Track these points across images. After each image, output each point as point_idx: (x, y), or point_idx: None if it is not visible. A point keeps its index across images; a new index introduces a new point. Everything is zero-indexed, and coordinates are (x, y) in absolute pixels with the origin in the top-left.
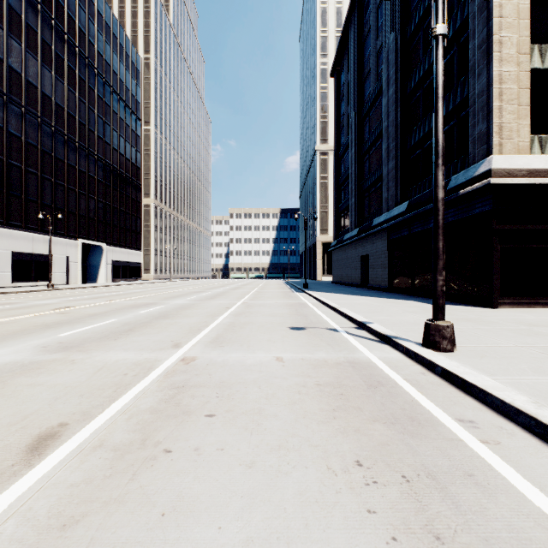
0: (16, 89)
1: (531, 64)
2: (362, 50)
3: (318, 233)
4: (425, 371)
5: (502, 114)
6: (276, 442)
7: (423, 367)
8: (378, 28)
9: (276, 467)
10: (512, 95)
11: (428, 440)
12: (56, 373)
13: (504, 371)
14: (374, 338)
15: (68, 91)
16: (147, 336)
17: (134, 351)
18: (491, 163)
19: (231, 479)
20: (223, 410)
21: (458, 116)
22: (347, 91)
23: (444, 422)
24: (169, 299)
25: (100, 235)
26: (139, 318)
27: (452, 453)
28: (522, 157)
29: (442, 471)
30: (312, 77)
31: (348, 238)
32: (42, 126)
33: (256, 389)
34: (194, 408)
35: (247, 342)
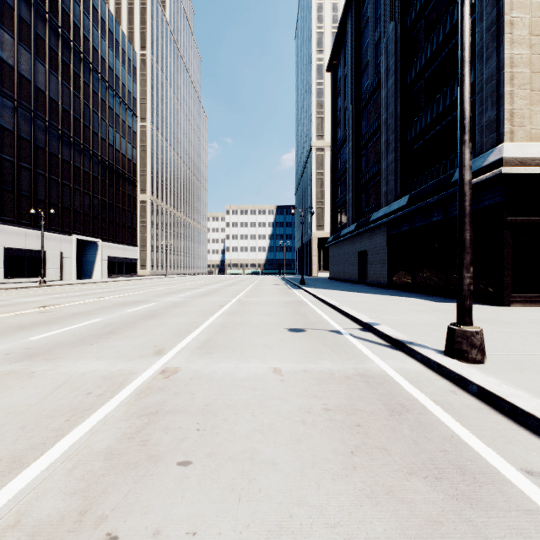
0: (8, 82)
1: None
2: (359, 42)
3: (314, 229)
4: (455, 388)
5: (513, 99)
6: (276, 517)
7: (451, 383)
8: (376, 20)
9: None
10: (524, 79)
11: (497, 513)
12: (4, 392)
13: None
14: (383, 343)
15: (62, 85)
16: (128, 339)
17: (108, 360)
18: (502, 152)
19: None
20: (202, 453)
21: None
22: (343, 85)
23: (508, 476)
24: (161, 296)
25: (95, 231)
26: (124, 317)
27: None
28: (535, 145)
29: None
30: (308, 73)
31: (345, 234)
32: (35, 120)
33: (248, 416)
34: (165, 449)
35: (239, 348)
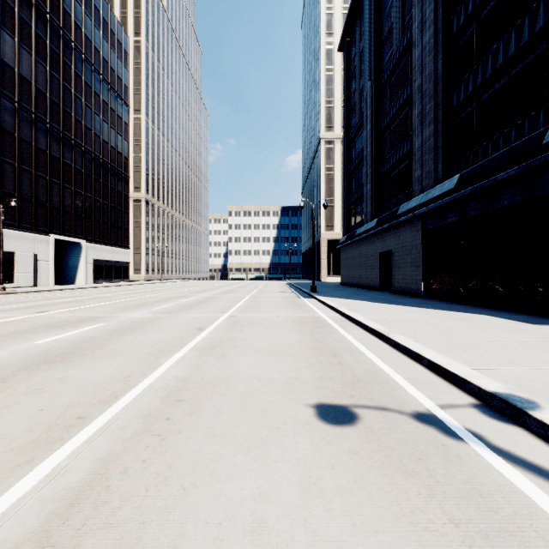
0: None
1: None
2: (380, 6)
3: (322, 229)
4: None
5: None
6: None
7: None
8: None
9: None
10: None
11: None
12: None
13: None
14: None
15: (36, 62)
16: None
17: None
18: None
19: None
20: None
21: None
22: (359, 62)
23: None
24: (128, 309)
25: (78, 231)
26: (8, 360)
27: None
28: None
29: None
30: (317, 60)
31: (362, 232)
32: (1, 100)
33: None
34: None
35: None
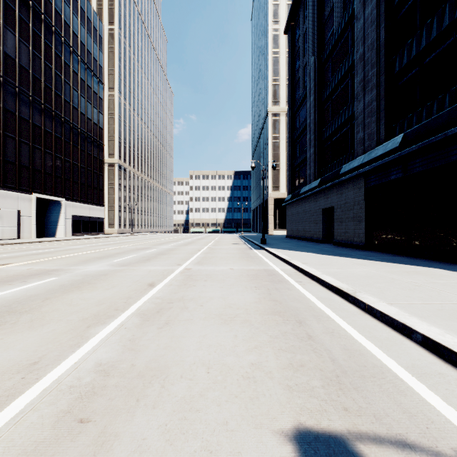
0: None
1: None
2: None
3: (270, 190)
4: None
5: None
6: None
7: None
8: None
9: None
10: None
11: None
12: None
13: None
14: None
15: (19, 43)
16: None
17: None
18: None
19: None
20: None
21: None
22: (303, 42)
23: None
24: (89, 261)
25: (58, 191)
26: None
27: None
28: None
29: None
30: (265, 44)
31: (306, 191)
32: None
33: None
34: None
35: None
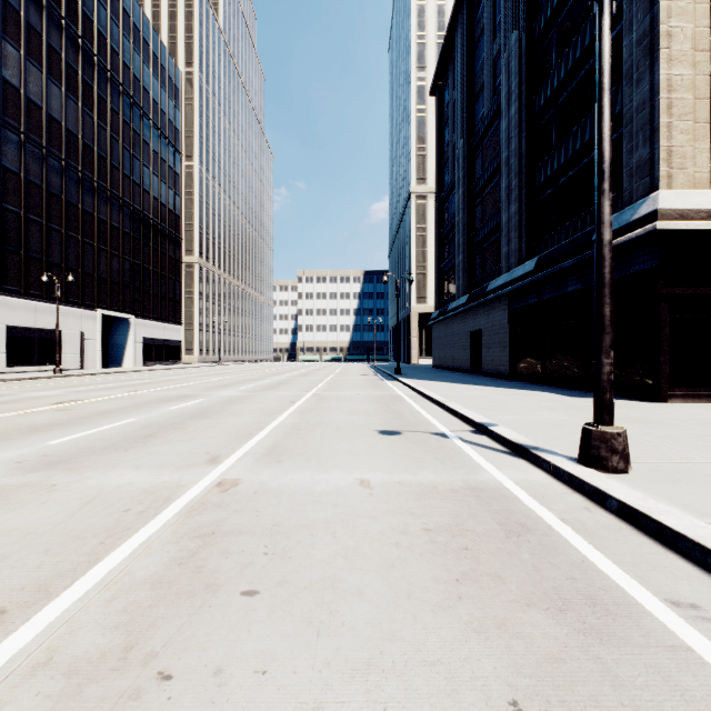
0: (13, 110)
1: (710, 66)
2: (473, 57)
3: (413, 301)
4: (590, 504)
5: (671, 134)
6: (363, 654)
7: (585, 498)
8: (494, 28)
9: None
10: (685, 108)
11: (632, 649)
12: (19, 509)
13: None
14: (501, 448)
15: (83, 113)
16: (174, 444)
17: (148, 469)
18: (656, 202)
19: None
20: (272, 581)
21: None
22: (452, 113)
23: (649, 608)
24: (213, 389)
25: (126, 305)
26: (167, 416)
27: (684, 681)
28: (700, 193)
29: None
30: (406, 97)
31: (453, 308)
32: (48, 159)
33: (328, 538)
34: (225, 576)
35: (316, 455)
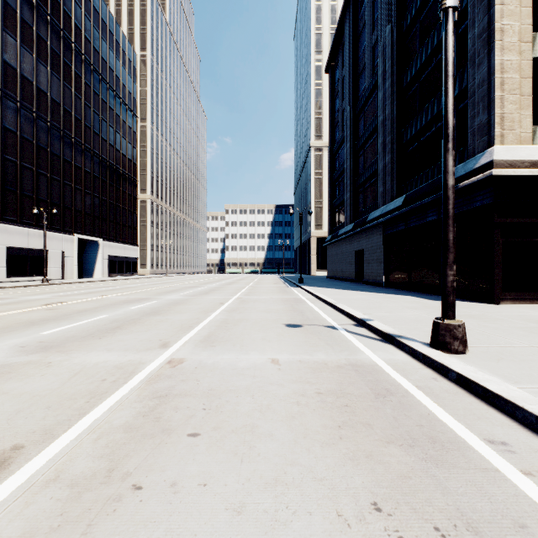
0: (11, 84)
1: (533, 53)
2: (357, 45)
3: (312, 228)
4: (437, 375)
5: (503, 104)
6: (272, 473)
7: (434, 371)
8: (373, 23)
9: (272, 512)
10: (514, 85)
11: (458, 471)
12: (26, 379)
13: (528, 377)
14: (375, 337)
15: (63, 86)
16: (135, 334)
17: (117, 352)
18: (492, 155)
19: (214, 534)
20: (209, 427)
21: (456, 108)
22: (341, 86)
23: (472, 444)
24: (162, 294)
25: (96, 231)
26: (129, 314)
27: (491, 490)
28: (525, 148)
29: (484, 519)
30: (307, 74)
31: (342, 233)
32: (37, 121)
33: (249, 398)
34: (176, 424)
35: (240, 342)
